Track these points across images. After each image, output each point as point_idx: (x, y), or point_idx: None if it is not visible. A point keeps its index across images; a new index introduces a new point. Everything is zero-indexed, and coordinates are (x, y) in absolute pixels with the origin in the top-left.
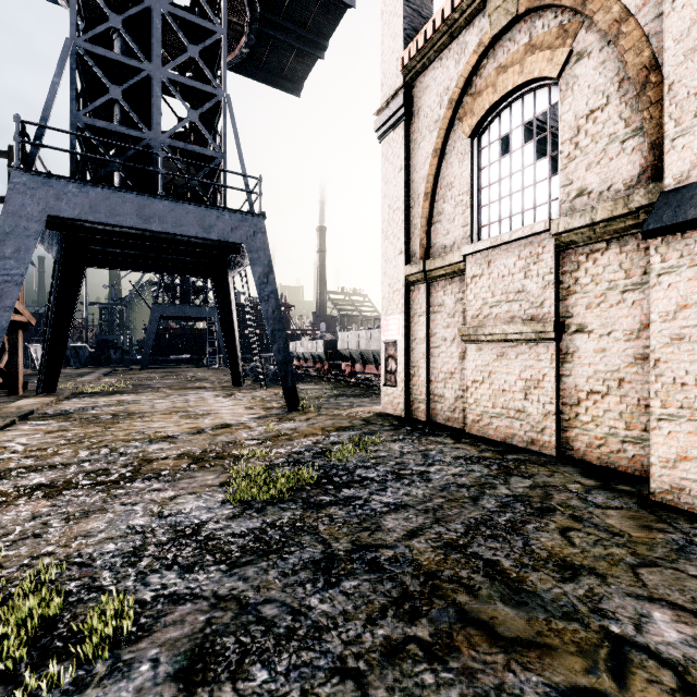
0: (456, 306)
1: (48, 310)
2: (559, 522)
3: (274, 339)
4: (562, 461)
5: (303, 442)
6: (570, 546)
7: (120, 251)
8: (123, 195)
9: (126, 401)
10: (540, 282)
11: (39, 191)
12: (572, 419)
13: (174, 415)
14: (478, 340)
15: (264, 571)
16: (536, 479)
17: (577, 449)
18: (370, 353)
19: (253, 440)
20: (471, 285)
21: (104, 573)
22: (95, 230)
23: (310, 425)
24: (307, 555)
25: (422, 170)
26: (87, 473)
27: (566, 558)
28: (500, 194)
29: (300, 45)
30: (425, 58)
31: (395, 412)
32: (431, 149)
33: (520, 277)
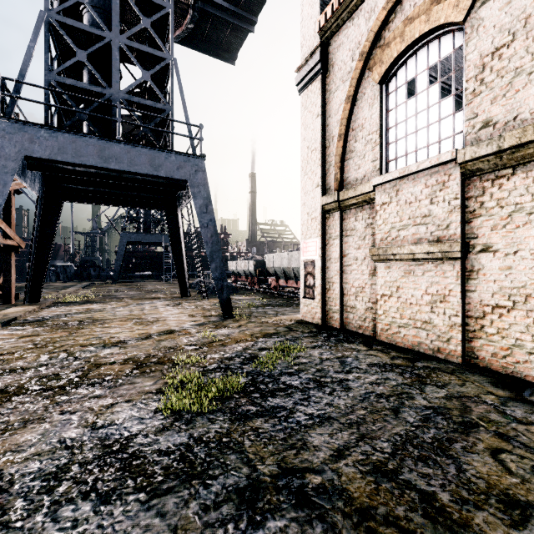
0: (367, 230)
1: (32, 236)
2: (486, 440)
3: (212, 259)
4: (469, 369)
5: (234, 348)
6: (506, 473)
7: (90, 188)
8: (87, 139)
9: (94, 309)
10: (446, 207)
11: (16, 135)
12: (477, 331)
13: (129, 322)
14: (387, 259)
15: (184, 503)
16: (450, 389)
17: (482, 358)
18: (291, 270)
19: (191, 346)
20: (380, 212)
21: (16, 502)
22: (67, 170)
23: (241, 331)
24: (231, 482)
25: (336, 115)
26: (40, 377)
27: (508, 490)
28: (406, 131)
29: (234, 20)
30: (339, 19)
31: (313, 320)
32: (344, 97)
33: (426, 203)
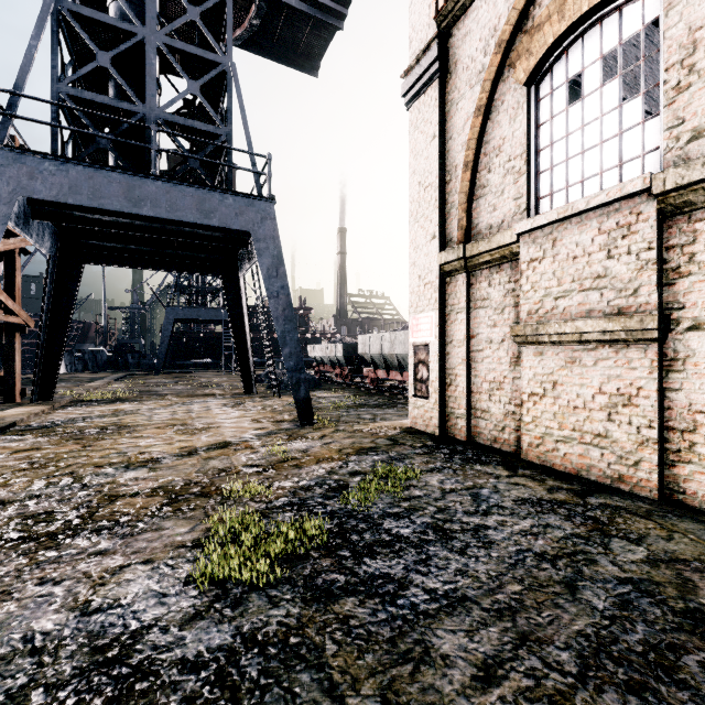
0: (506, 299)
1: (42, 311)
2: None
3: (285, 341)
4: (672, 510)
5: (314, 471)
6: None
7: (120, 245)
8: (109, 174)
9: (124, 410)
10: (633, 262)
11: (10, 168)
12: (683, 451)
13: (169, 429)
14: (539, 341)
15: None
16: (651, 546)
17: (693, 493)
18: (395, 357)
19: (252, 467)
20: (527, 272)
21: None
22: (87, 220)
23: (325, 445)
24: None
25: (460, 135)
26: (24, 518)
27: None
28: (567, 153)
29: (316, 13)
30: None
31: (427, 428)
32: (473, 108)
33: (600, 257)
